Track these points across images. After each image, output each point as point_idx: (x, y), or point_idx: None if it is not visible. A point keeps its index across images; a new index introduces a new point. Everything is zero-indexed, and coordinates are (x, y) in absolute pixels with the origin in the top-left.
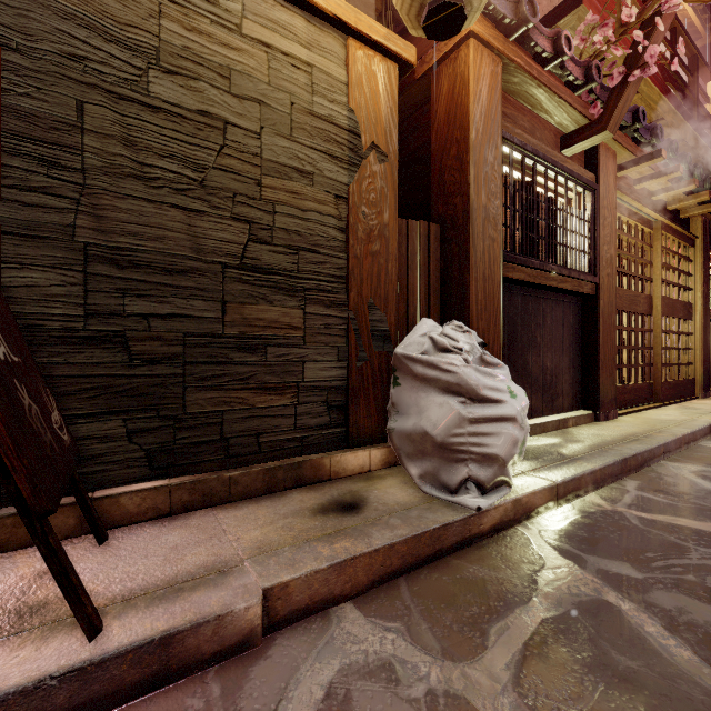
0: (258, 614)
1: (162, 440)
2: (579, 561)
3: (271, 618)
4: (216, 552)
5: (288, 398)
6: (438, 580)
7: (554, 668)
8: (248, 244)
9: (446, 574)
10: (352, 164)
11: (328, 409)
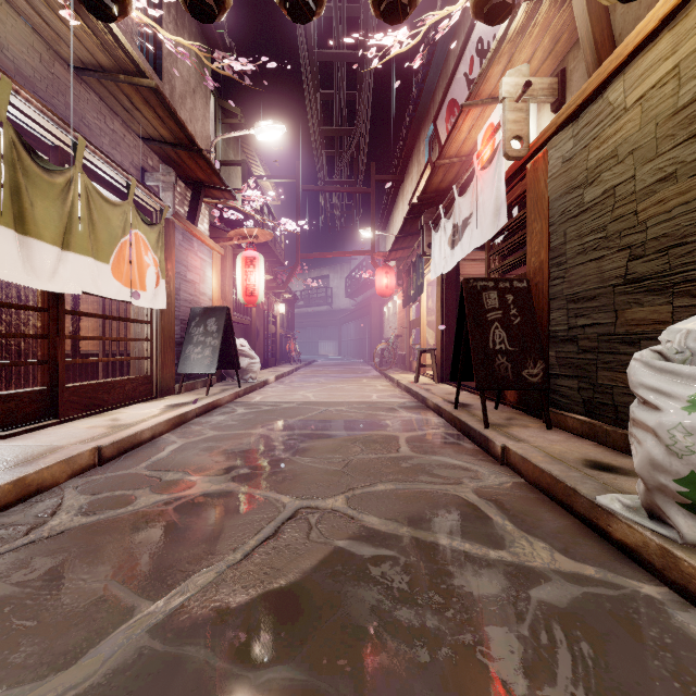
0: (500, 451)
1: (589, 396)
2: (567, 576)
3: (506, 459)
4: (537, 441)
5: None
6: (542, 506)
7: (459, 504)
8: (627, 265)
9: (549, 510)
10: None
11: None
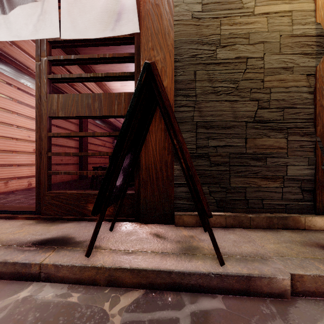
0: (288, 284)
1: (221, 196)
2: None
3: (293, 289)
4: (255, 248)
5: (277, 183)
6: None
7: None
8: (257, 111)
9: None
10: (318, 54)
11: (301, 191)
